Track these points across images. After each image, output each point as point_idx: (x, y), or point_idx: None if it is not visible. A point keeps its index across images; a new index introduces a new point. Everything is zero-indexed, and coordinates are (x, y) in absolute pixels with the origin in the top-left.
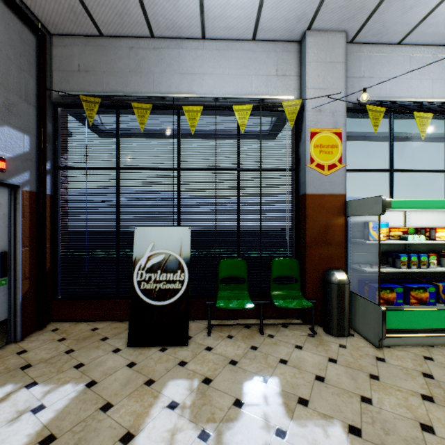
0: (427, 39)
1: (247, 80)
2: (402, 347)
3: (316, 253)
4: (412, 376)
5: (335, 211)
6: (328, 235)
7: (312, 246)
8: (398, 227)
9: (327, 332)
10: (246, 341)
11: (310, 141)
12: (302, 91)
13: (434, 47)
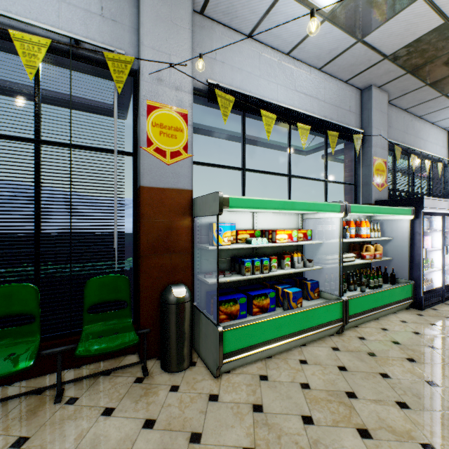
0: (273, 40)
1: (49, 4)
2: (243, 367)
3: (156, 264)
4: (242, 416)
5: (180, 210)
6: (171, 240)
7: (150, 255)
8: (247, 229)
9: (164, 367)
10: (14, 428)
11: (147, 116)
12: (139, 49)
13: (279, 53)
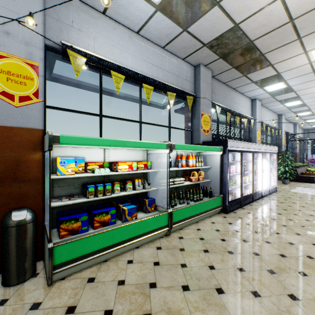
0: (123, 20)
1: None
2: (78, 273)
3: (2, 192)
4: None
5: (30, 146)
6: (20, 171)
7: None
8: (99, 161)
9: (2, 283)
10: None
11: None
12: None
13: (130, 31)
